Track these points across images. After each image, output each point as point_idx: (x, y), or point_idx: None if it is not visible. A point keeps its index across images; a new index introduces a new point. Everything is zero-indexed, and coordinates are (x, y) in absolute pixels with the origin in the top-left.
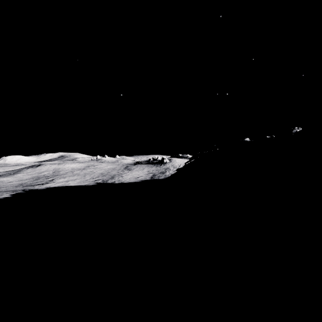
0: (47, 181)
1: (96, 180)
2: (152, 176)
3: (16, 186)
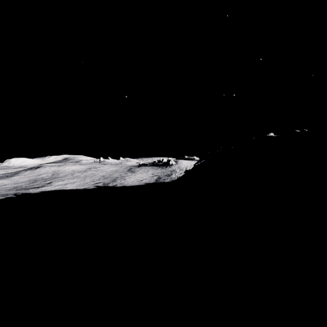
0: (44, 184)
1: (96, 183)
2: (157, 179)
3: (10, 189)
